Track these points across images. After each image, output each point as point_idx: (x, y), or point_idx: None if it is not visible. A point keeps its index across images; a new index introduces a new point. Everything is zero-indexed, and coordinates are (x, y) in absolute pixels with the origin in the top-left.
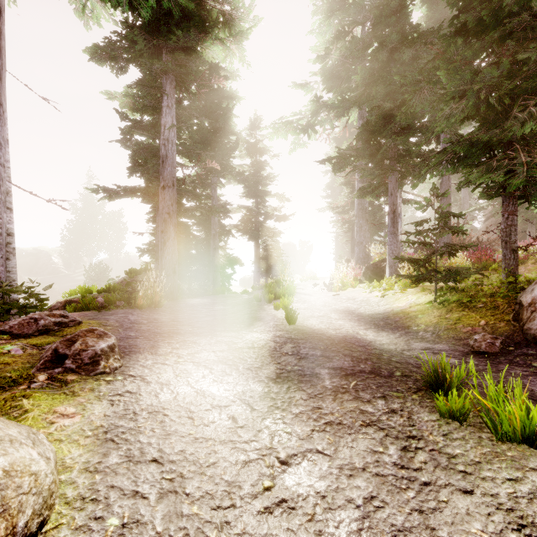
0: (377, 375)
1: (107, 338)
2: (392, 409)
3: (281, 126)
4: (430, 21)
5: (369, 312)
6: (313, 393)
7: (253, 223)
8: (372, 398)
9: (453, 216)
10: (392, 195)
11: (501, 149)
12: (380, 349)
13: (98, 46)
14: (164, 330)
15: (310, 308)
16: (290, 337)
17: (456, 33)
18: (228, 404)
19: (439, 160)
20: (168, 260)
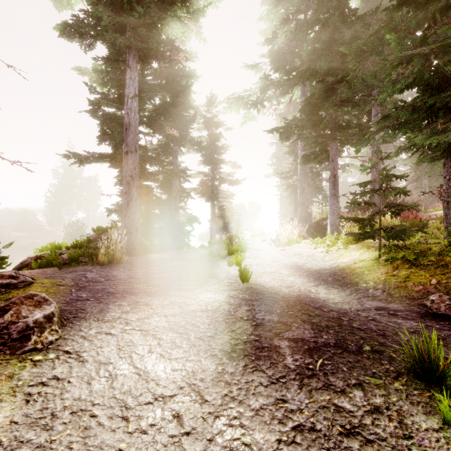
0: (344, 350)
1: (46, 306)
2: (374, 405)
3: (234, 101)
4: (363, 11)
5: (316, 267)
6: (274, 375)
7: (210, 187)
8: (346, 386)
9: (396, 177)
10: (333, 161)
11: (439, 116)
12: (336, 310)
13: (67, 23)
14: (118, 289)
15: (261, 264)
16: (245, 298)
17: (399, 6)
18: (174, 393)
19: (382, 126)
20: (131, 219)
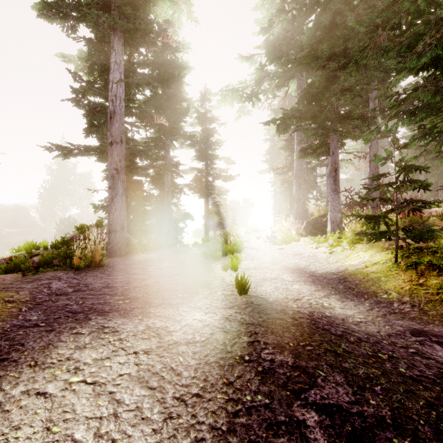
0: (413, 436)
1: None
2: None
3: (228, 94)
4: None
5: (321, 271)
6: None
7: (203, 183)
8: None
9: (415, 169)
10: (333, 154)
11: None
12: (365, 339)
13: (46, 1)
14: (85, 305)
15: (260, 267)
16: (244, 321)
17: None
18: None
19: (397, 111)
20: (115, 216)
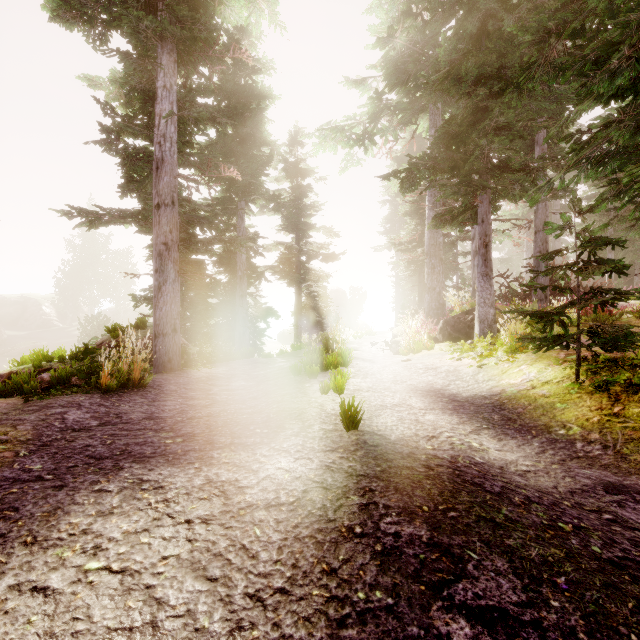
0: None
1: None
2: None
3: (329, 134)
4: None
5: (466, 393)
6: None
7: (294, 264)
8: None
9: (605, 244)
10: (483, 223)
11: None
12: (536, 499)
13: None
14: (115, 446)
15: (376, 388)
16: (354, 471)
17: None
18: None
19: (578, 158)
20: (164, 312)
